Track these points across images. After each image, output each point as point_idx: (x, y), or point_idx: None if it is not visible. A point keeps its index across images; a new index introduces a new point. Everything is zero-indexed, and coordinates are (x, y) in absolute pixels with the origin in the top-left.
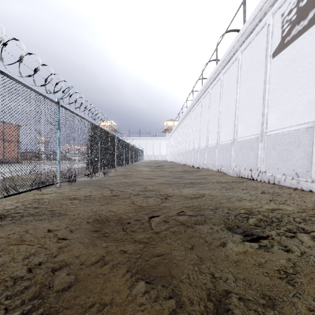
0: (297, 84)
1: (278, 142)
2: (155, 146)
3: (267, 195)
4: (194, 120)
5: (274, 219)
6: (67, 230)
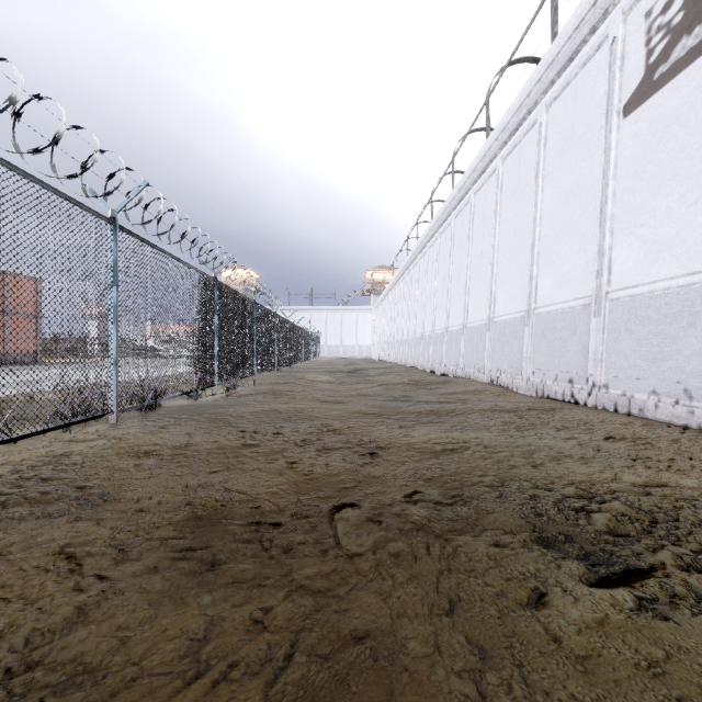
0: (687, 176)
1: (638, 317)
2: (347, 326)
3: (620, 445)
4: (434, 266)
5: (659, 513)
6: (111, 549)
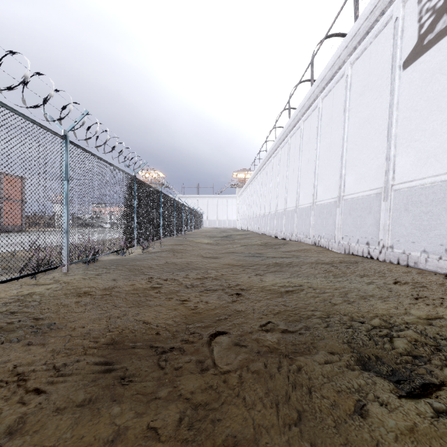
0: (446, 108)
1: (414, 201)
2: (221, 207)
3: (405, 288)
4: (277, 169)
5: (440, 339)
6: (50, 368)
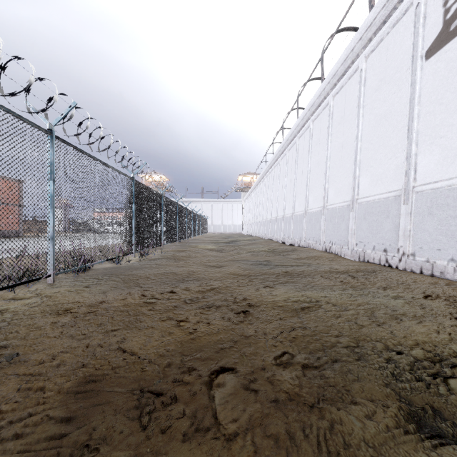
0: None
1: (439, 204)
2: (226, 212)
3: (439, 303)
4: (284, 172)
5: None
6: None
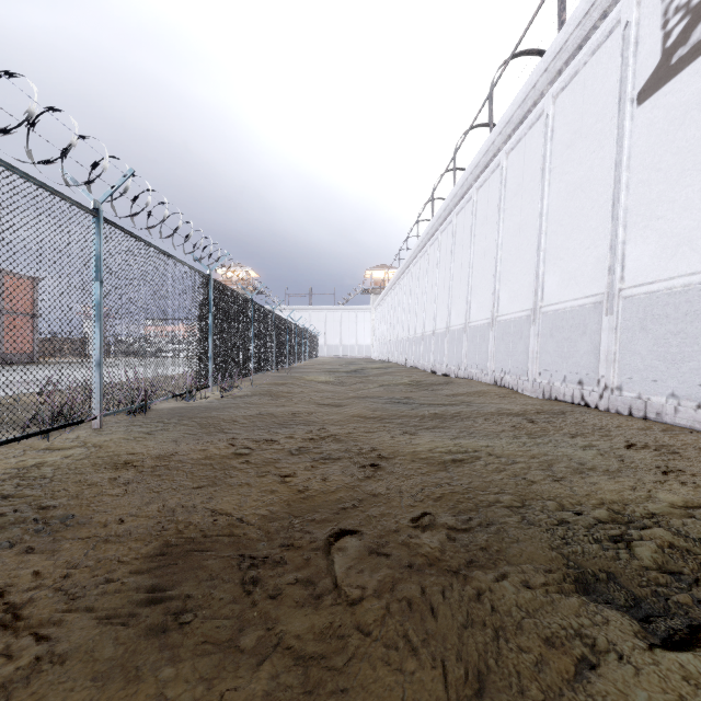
0: None
1: (655, 315)
2: (346, 325)
3: (645, 455)
4: (435, 265)
5: None
6: (60, 594)
